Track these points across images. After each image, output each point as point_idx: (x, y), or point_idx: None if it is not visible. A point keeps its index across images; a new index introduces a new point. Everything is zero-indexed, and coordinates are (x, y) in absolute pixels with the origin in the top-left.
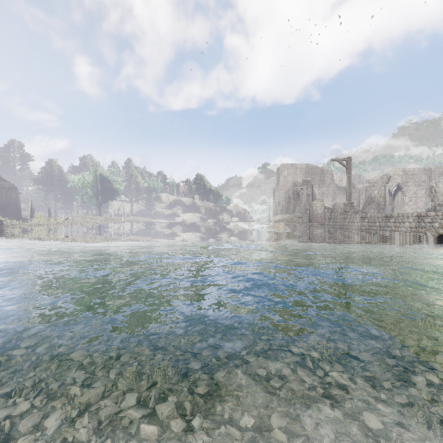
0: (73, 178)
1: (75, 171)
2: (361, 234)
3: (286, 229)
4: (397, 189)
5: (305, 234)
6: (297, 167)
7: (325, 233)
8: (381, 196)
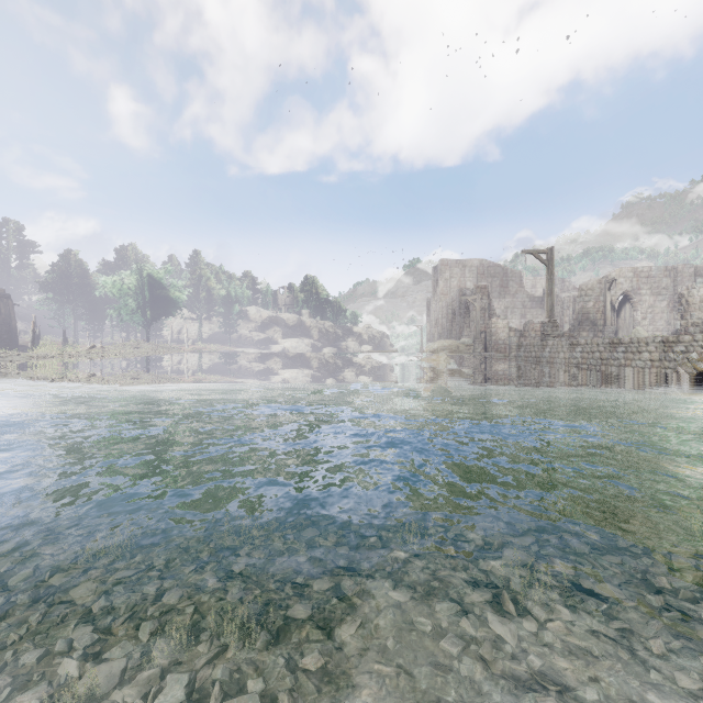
0: (104, 282)
1: (108, 270)
2: (571, 372)
3: (449, 363)
4: (624, 300)
5: (479, 372)
6: (466, 264)
7: (511, 370)
8: (598, 311)
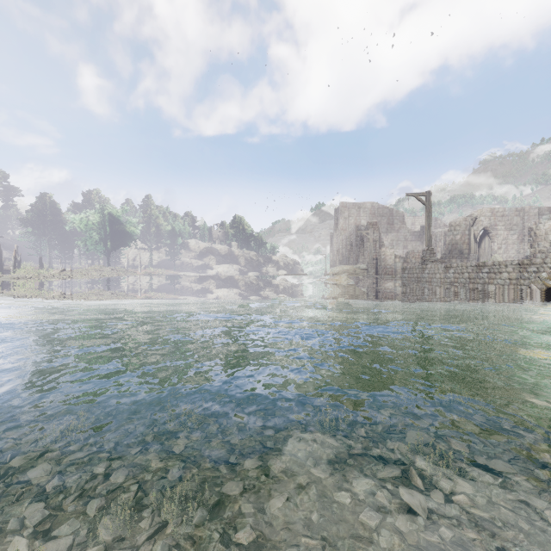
0: (73, 218)
1: (77, 209)
2: (445, 289)
3: (349, 282)
4: (484, 234)
5: (372, 290)
6: (361, 206)
7: (397, 288)
8: (464, 242)
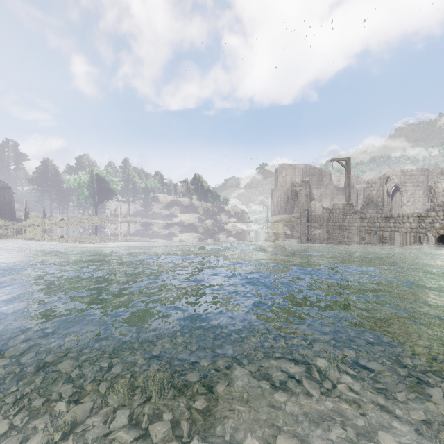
0: (69, 178)
1: (71, 171)
2: (361, 235)
3: (285, 230)
4: (395, 189)
5: (304, 235)
6: (296, 167)
7: (324, 234)
8: (379, 196)
